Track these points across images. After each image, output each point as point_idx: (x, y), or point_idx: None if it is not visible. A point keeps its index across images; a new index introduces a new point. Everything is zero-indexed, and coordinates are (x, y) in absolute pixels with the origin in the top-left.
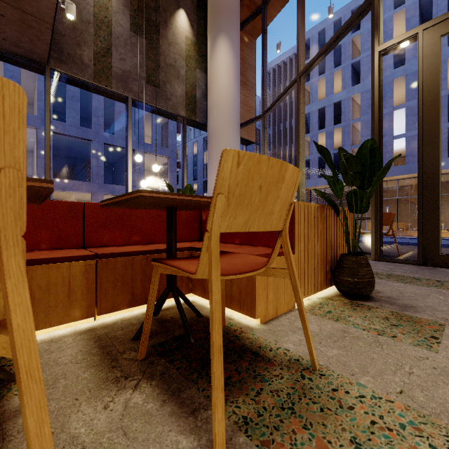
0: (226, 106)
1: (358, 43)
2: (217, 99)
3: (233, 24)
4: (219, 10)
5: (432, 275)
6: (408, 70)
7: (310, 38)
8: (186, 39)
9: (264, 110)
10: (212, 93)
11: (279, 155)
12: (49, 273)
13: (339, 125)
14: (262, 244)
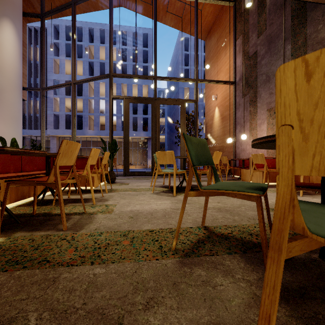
0: (11, 74)
1: (93, 50)
2: (2, 66)
3: (18, 16)
4: None
5: (127, 178)
6: (117, 81)
7: (59, 25)
8: None
9: (43, 86)
10: None
11: (30, 104)
12: None
13: (81, 97)
14: None
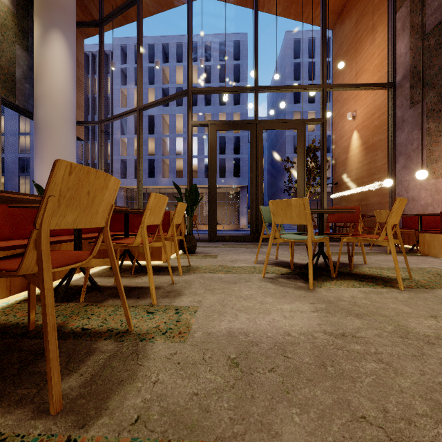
0: (62, 103)
1: (167, 73)
2: (51, 93)
3: (71, 25)
4: (54, 3)
5: (214, 244)
6: (199, 111)
7: (127, 45)
8: (1, 4)
9: (102, 118)
10: (44, 84)
11: (93, 148)
12: (67, 248)
13: (152, 135)
14: (153, 231)
